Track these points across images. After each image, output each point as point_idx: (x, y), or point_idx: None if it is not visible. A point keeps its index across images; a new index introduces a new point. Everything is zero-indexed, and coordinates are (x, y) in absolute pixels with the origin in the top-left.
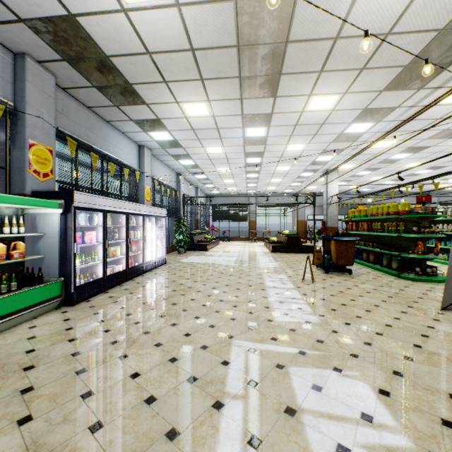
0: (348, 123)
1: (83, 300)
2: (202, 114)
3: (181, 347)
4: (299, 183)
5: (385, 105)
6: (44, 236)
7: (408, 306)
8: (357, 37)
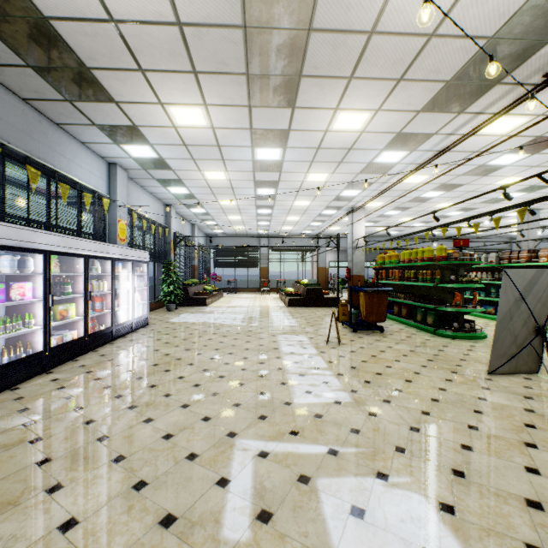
0: (379, 151)
1: (6, 388)
2: (197, 123)
3: (155, 461)
4: (320, 222)
5: (421, 130)
6: None
7: (452, 371)
8: (396, 34)
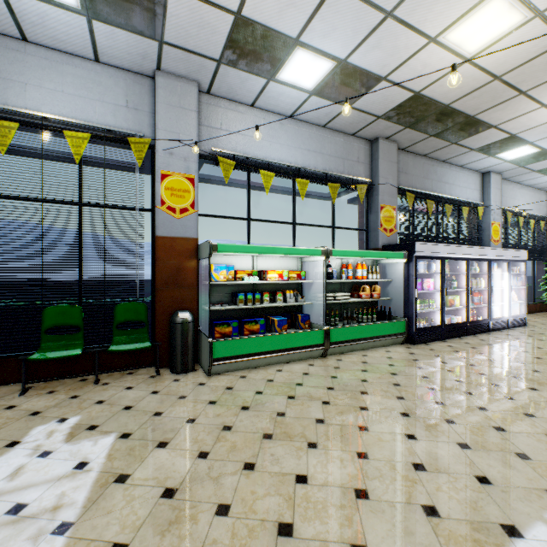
0: None
1: (422, 342)
2: None
3: (540, 410)
4: None
5: None
6: (391, 282)
7: None
8: None
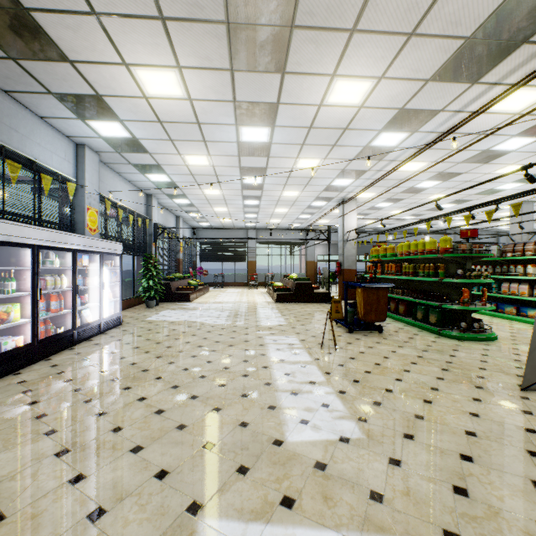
0: (377, 131)
1: None
2: (171, 93)
3: None
4: (309, 215)
5: (427, 106)
6: None
7: (476, 386)
8: None
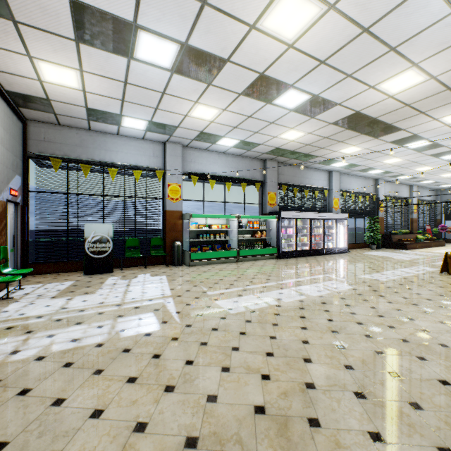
0: None
1: (285, 258)
2: (356, 150)
3: (304, 271)
4: None
5: None
6: (272, 230)
7: None
8: (423, 99)
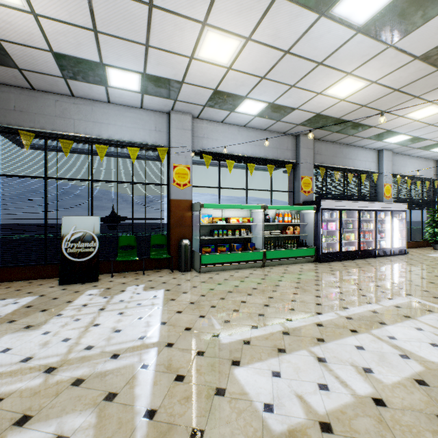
0: None
1: (326, 262)
2: (433, 112)
3: (368, 288)
4: None
5: None
6: (307, 224)
7: None
8: None
